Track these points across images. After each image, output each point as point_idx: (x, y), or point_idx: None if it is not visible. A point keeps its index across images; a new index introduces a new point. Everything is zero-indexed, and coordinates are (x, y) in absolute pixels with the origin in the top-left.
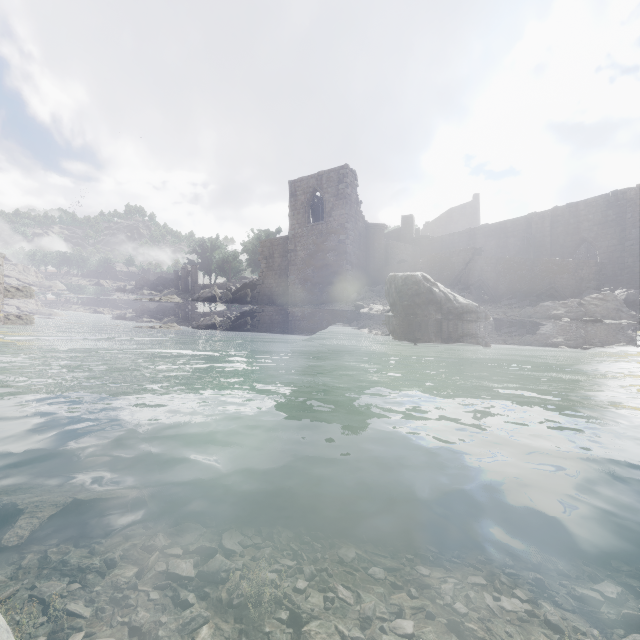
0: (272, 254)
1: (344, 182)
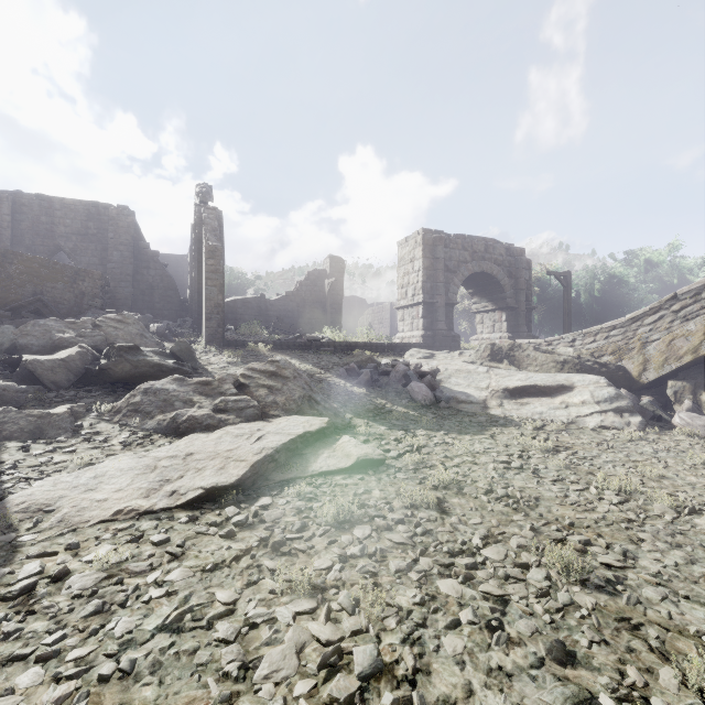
0: None
1: None
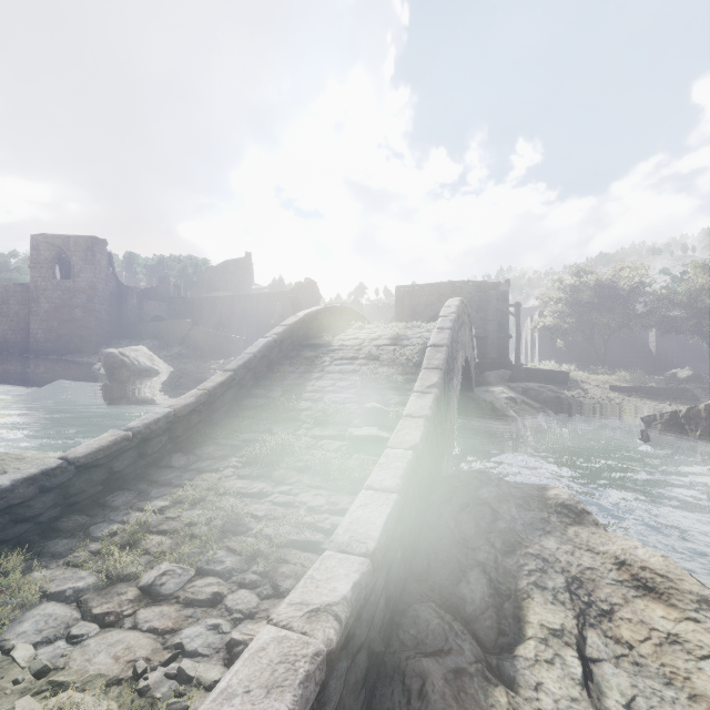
0: (7, 300)
1: (93, 250)
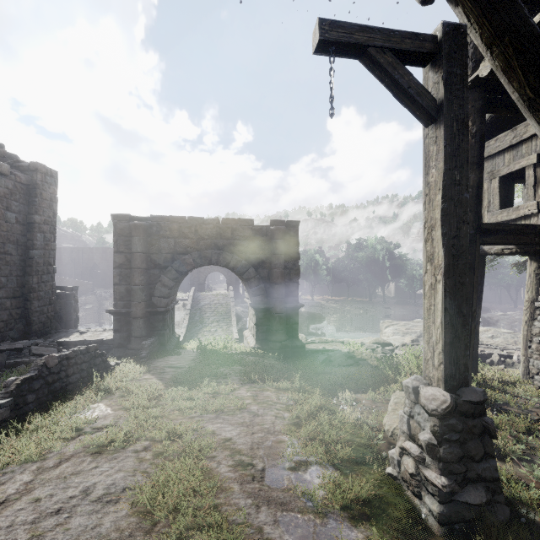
0: None
1: None
